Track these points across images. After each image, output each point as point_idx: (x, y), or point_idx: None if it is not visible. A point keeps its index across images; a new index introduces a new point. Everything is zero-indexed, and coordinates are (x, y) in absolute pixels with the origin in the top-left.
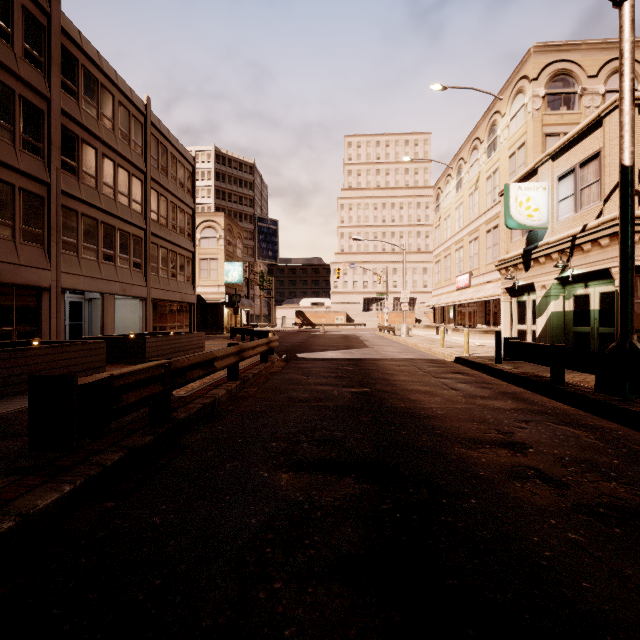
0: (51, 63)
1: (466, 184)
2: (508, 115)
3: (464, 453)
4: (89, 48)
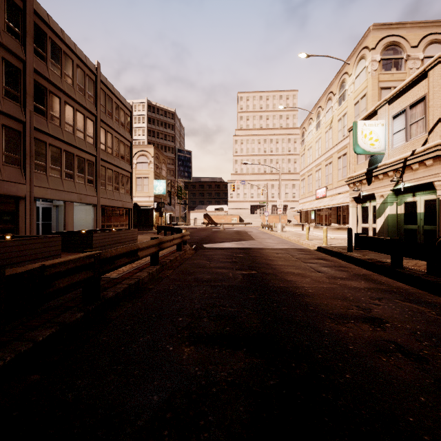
0: (26, 35)
1: (323, 124)
2: (354, 75)
3: (334, 327)
4: (55, 25)
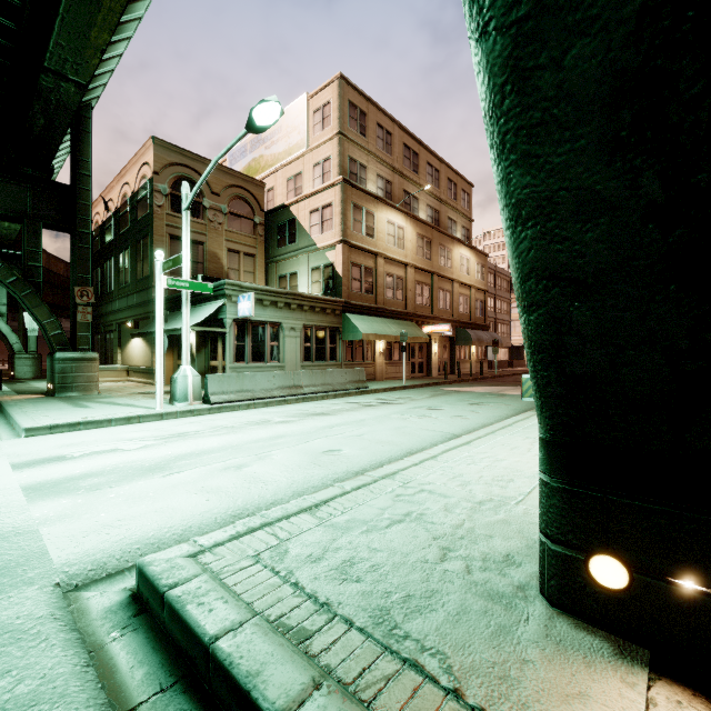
0: None
1: None
2: None
3: None
4: None
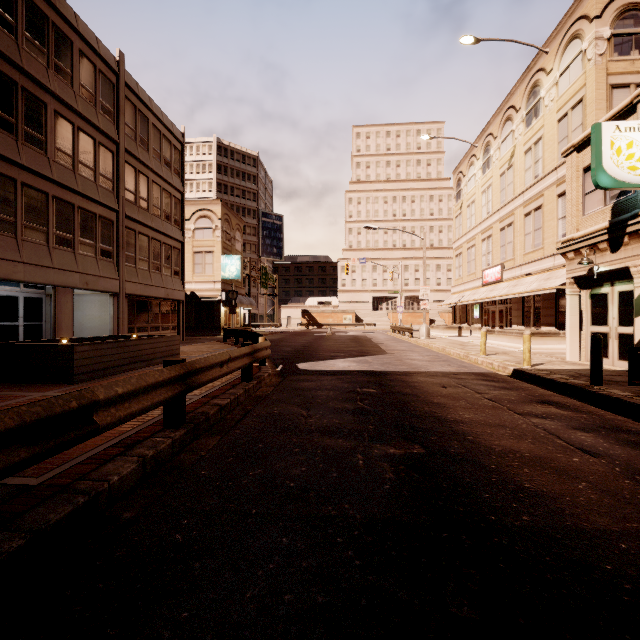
0: None
1: (496, 163)
2: (556, 70)
3: None
4: None
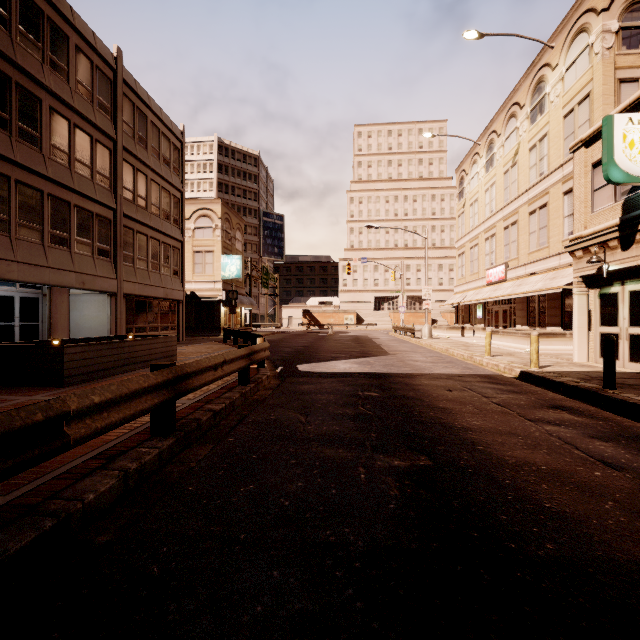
0: None
1: (500, 160)
2: (562, 65)
3: None
4: None
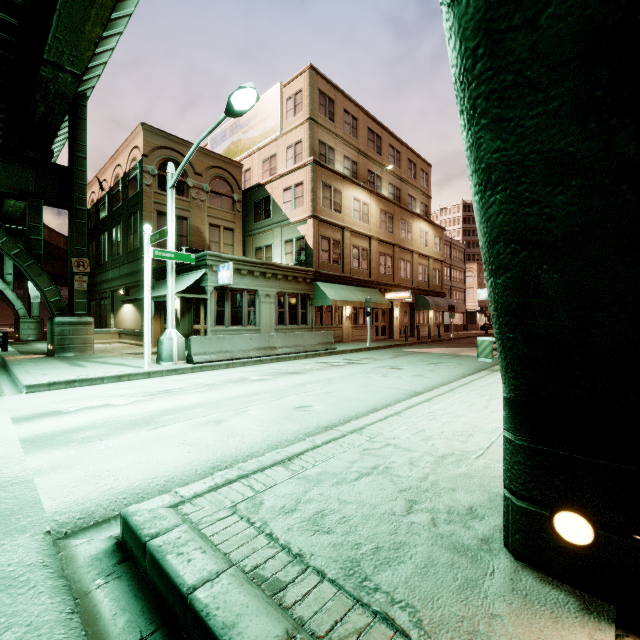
0: None
1: None
2: None
3: None
4: None
